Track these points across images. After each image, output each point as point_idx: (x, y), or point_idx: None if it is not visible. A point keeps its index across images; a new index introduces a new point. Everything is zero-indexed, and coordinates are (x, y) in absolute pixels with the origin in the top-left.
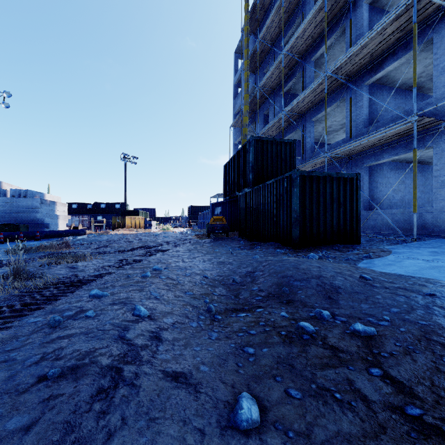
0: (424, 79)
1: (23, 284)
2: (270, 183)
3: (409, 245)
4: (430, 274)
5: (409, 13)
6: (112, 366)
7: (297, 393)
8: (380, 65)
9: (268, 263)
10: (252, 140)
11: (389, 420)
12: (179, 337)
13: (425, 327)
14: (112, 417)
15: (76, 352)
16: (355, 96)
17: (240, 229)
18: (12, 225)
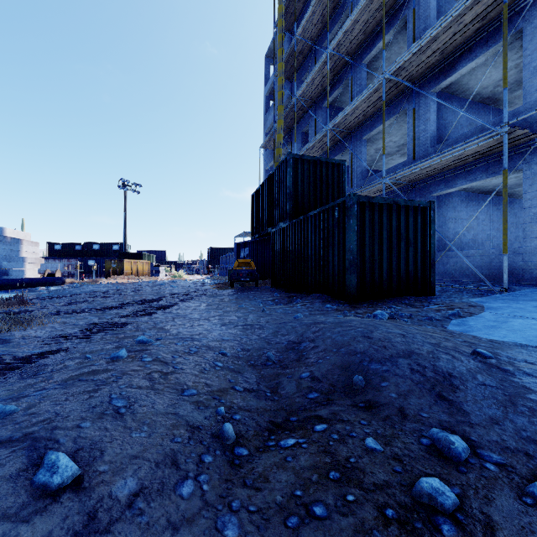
0: (502, 89)
1: None
2: (314, 214)
3: (501, 296)
4: None
5: None
6: None
7: None
8: (452, 66)
9: (319, 327)
10: (290, 159)
11: None
12: None
13: None
14: None
15: None
16: (420, 107)
17: (273, 277)
18: None
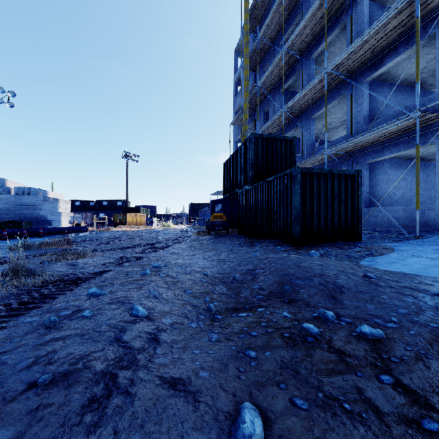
0: (426, 75)
1: (21, 282)
2: (270, 180)
3: (412, 242)
4: (436, 272)
5: (412, 8)
6: (106, 371)
7: (303, 403)
8: (381, 61)
9: (268, 260)
10: (252, 138)
11: (405, 435)
12: (177, 339)
13: (436, 329)
14: (104, 431)
15: (69, 356)
16: (356, 93)
17: (240, 226)
18: (16, 222)
